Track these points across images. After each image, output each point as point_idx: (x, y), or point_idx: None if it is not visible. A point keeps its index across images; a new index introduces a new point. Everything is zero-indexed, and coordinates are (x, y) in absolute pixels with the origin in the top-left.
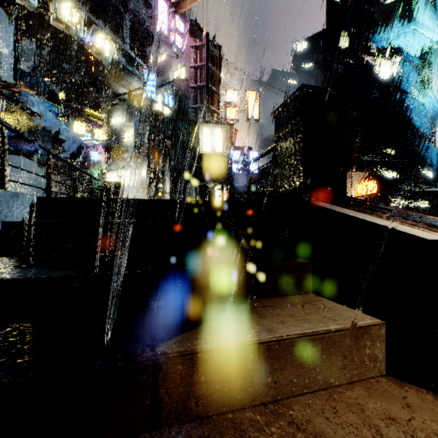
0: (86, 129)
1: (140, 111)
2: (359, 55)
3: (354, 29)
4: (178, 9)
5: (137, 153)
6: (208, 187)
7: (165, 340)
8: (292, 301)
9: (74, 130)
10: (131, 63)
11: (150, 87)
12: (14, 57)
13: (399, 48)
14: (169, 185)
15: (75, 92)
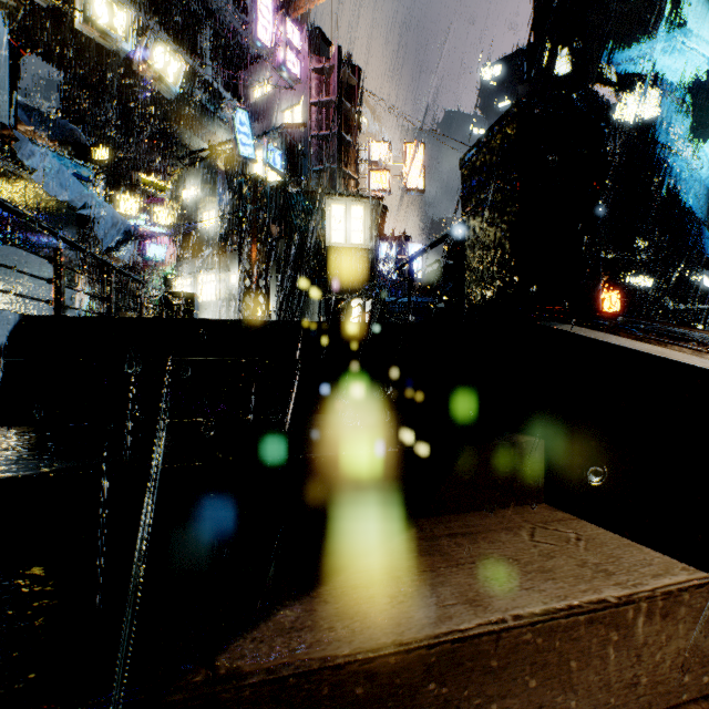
0: (142, 209)
1: (228, 178)
2: (588, 86)
3: (580, 43)
4: (291, 12)
5: (223, 247)
6: (340, 301)
7: (242, 631)
8: (508, 522)
9: (119, 208)
10: (215, 99)
11: (243, 137)
12: (14, 82)
13: (654, 74)
14: (275, 298)
15: (124, 147)
